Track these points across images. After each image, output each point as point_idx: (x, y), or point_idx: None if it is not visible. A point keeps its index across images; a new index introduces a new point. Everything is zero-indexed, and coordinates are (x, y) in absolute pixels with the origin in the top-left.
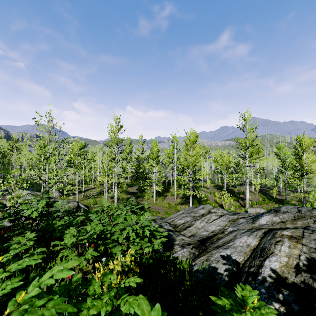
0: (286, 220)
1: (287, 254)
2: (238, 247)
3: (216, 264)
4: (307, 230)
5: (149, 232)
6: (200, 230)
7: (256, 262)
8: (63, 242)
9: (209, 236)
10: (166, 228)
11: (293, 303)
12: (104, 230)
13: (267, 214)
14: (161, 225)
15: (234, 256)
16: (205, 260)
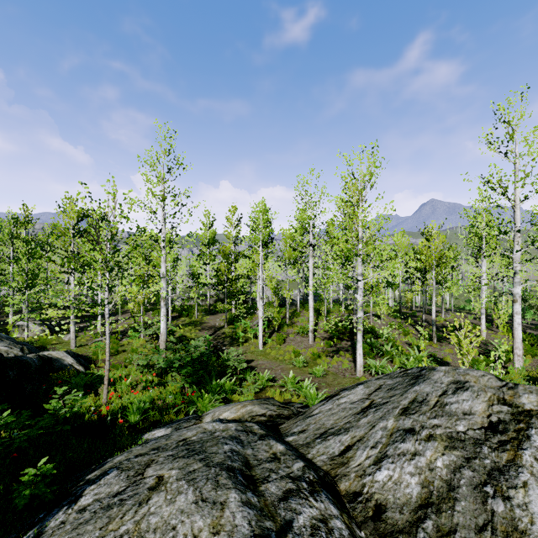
0: None
1: None
2: None
3: None
4: None
5: None
6: None
7: None
8: None
9: None
10: None
11: None
12: None
13: None
14: None
15: None
16: None
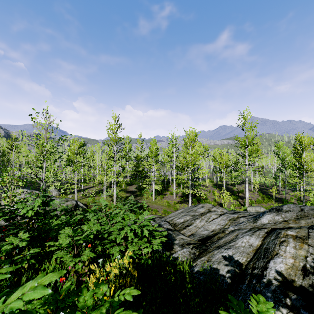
0: (289, 220)
1: (292, 255)
2: (240, 247)
3: (218, 266)
4: (312, 230)
5: (148, 232)
6: (200, 229)
7: (260, 264)
8: (57, 242)
9: (209, 236)
10: (165, 227)
11: (302, 308)
12: (101, 230)
13: (269, 213)
14: (160, 224)
15: (236, 257)
16: (206, 261)
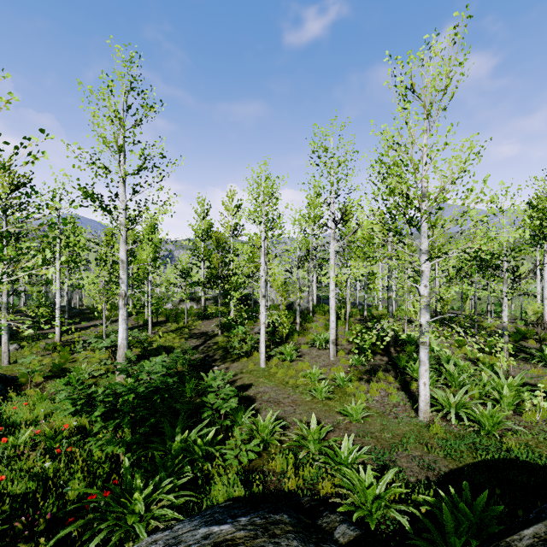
0: None
1: None
2: None
3: None
4: None
5: None
6: None
7: None
8: None
9: None
10: None
11: None
12: None
13: None
14: None
15: None
16: None
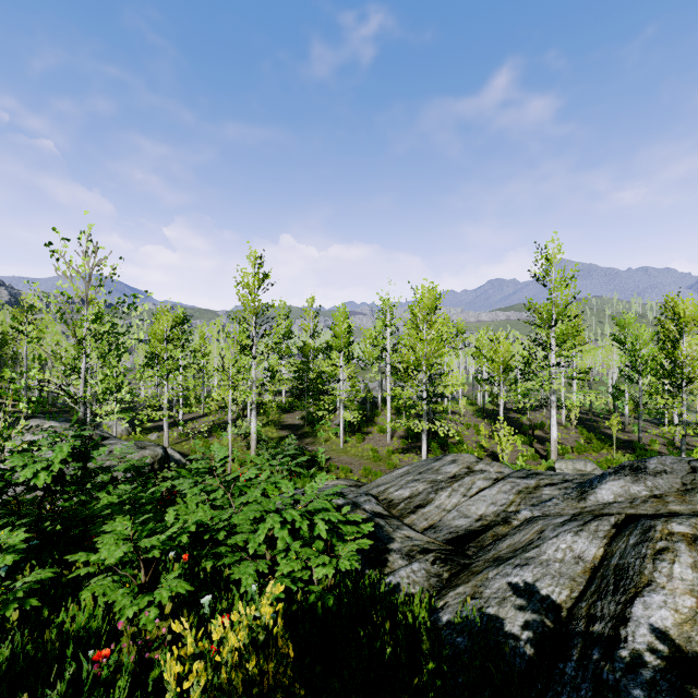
0: (665, 494)
1: (690, 586)
2: (552, 562)
3: (499, 609)
4: None
5: (326, 526)
6: (449, 515)
7: (609, 608)
8: (96, 556)
9: (473, 530)
10: (368, 509)
11: None
12: (214, 520)
13: (615, 477)
14: (356, 503)
15: (544, 587)
16: (470, 596)
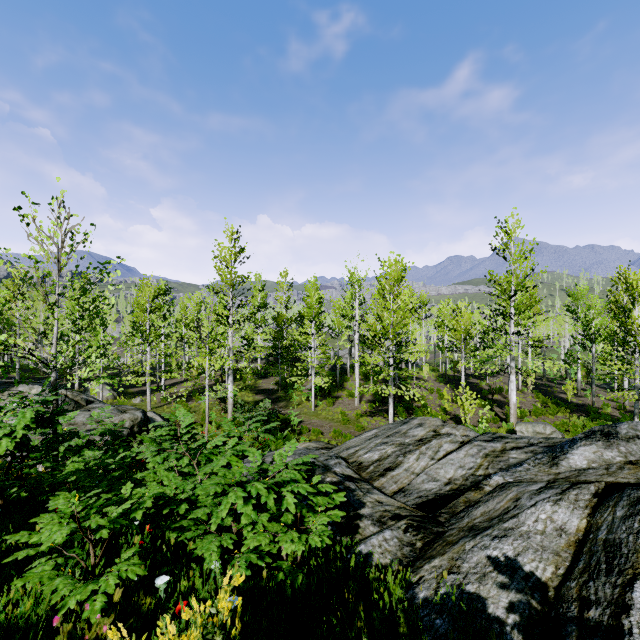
0: None
1: None
2: (533, 534)
3: (480, 587)
4: None
5: (295, 500)
6: (418, 479)
7: (604, 591)
8: (36, 537)
9: (442, 494)
10: (338, 472)
11: None
12: (179, 489)
13: (587, 442)
14: (327, 466)
15: (527, 563)
16: (447, 570)
